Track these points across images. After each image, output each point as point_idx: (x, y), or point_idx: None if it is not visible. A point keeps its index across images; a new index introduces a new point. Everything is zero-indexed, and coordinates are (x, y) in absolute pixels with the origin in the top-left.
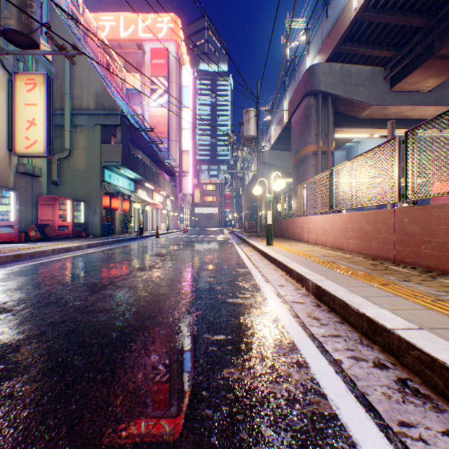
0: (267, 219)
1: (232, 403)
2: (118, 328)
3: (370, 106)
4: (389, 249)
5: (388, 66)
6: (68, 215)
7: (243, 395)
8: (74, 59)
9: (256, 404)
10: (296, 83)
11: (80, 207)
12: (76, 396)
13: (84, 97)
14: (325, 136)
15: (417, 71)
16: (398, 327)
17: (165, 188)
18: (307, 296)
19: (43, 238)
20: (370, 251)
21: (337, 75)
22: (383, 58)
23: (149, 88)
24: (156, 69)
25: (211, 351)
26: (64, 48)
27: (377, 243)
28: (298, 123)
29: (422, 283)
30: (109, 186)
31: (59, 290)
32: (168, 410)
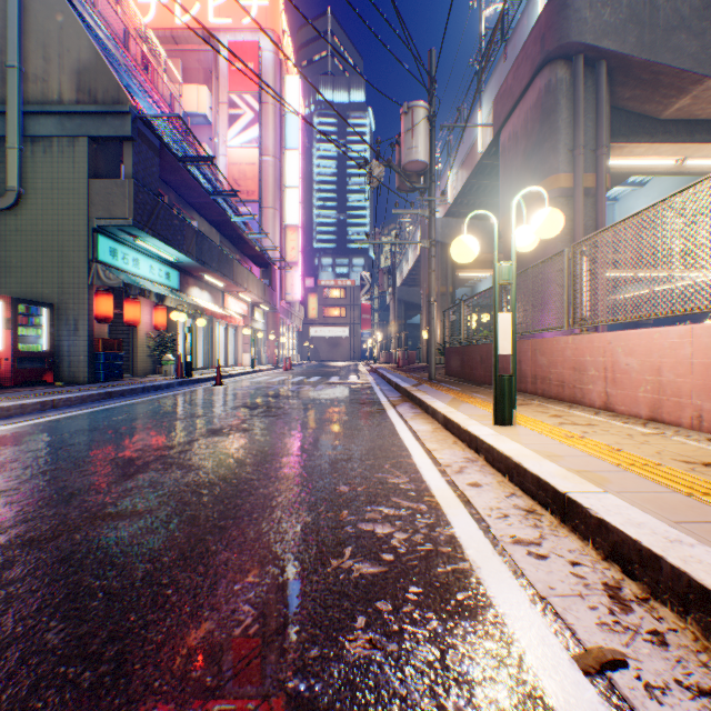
0: (498, 339)
1: None
2: None
3: (700, 79)
4: None
5: None
6: None
7: None
8: None
9: None
10: (508, 64)
11: (39, 317)
12: None
13: (52, 77)
14: (592, 153)
15: None
16: None
17: (248, 287)
18: None
19: None
20: None
21: (624, 7)
22: None
23: (226, 115)
24: (238, 79)
25: None
26: None
27: None
28: (521, 133)
29: None
30: (106, 271)
31: None
32: None
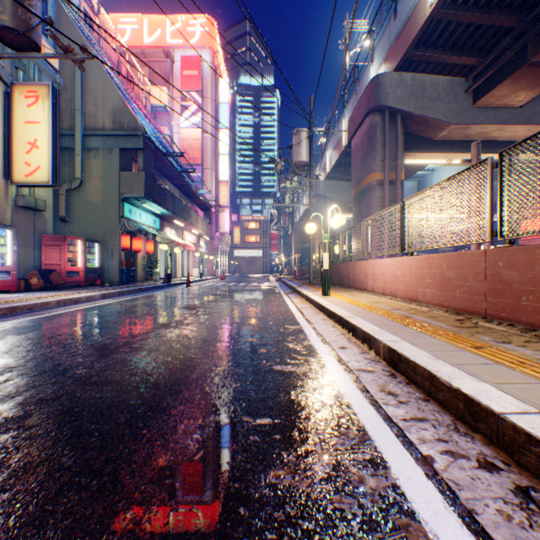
0: (323, 263)
1: (282, 528)
2: (129, 408)
3: (448, 125)
4: (478, 301)
5: (470, 77)
6: (79, 258)
7: (298, 514)
8: (87, 68)
9: (317, 529)
10: (357, 98)
11: (93, 248)
12: (57, 516)
13: (99, 115)
14: (394, 162)
15: (507, 82)
16: (511, 411)
17: (198, 226)
18: (377, 362)
19: (48, 287)
20: (453, 303)
21: (408, 87)
22: (464, 66)
23: (178, 105)
24: (187, 81)
25: (252, 442)
26: (70, 49)
27: (462, 293)
28: (360, 146)
29: (527, 346)
30: (129, 223)
31: (58, 353)
32: (188, 539)
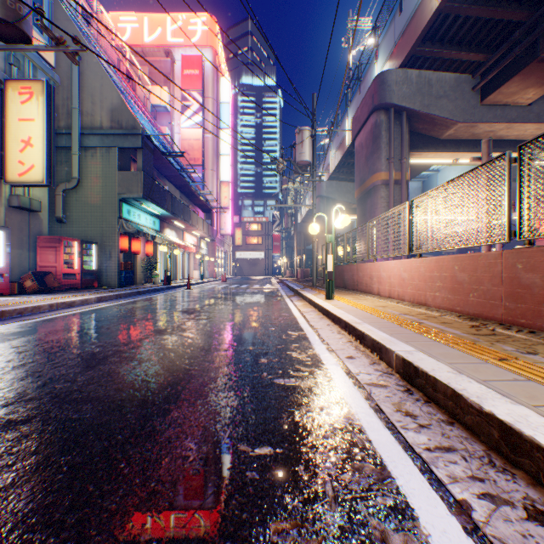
0: (327, 265)
1: None
2: (108, 433)
3: (455, 123)
4: (495, 305)
5: (478, 73)
6: (75, 260)
7: None
8: (84, 65)
9: None
10: (361, 97)
11: (91, 250)
12: None
13: (96, 113)
14: (399, 161)
15: (516, 79)
16: None
17: (198, 227)
18: (390, 375)
19: (43, 290)
20: (466, 308)
21: (414, 84)
22: (471, 63)
23: (179, 105)
24: (188, 81)
25: (249, 480)
26: (62, 41)
27: (476, 297)
28: (364, 145)
29: None
30: (127, 224)
31: (40, 364)
32: None
